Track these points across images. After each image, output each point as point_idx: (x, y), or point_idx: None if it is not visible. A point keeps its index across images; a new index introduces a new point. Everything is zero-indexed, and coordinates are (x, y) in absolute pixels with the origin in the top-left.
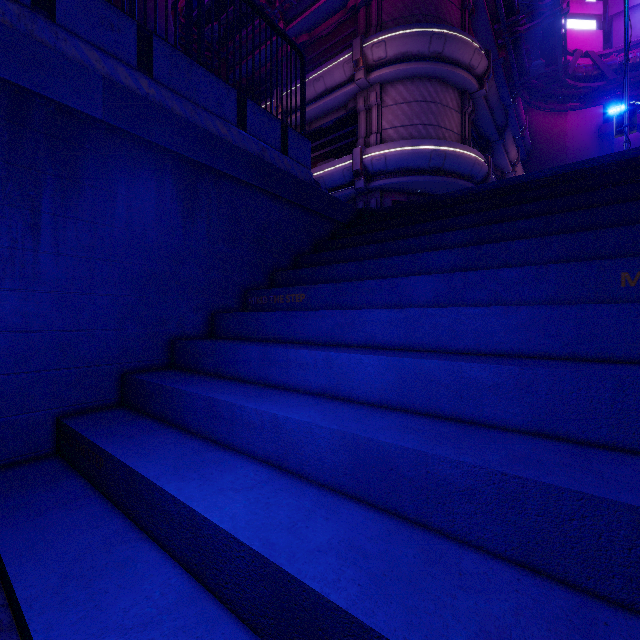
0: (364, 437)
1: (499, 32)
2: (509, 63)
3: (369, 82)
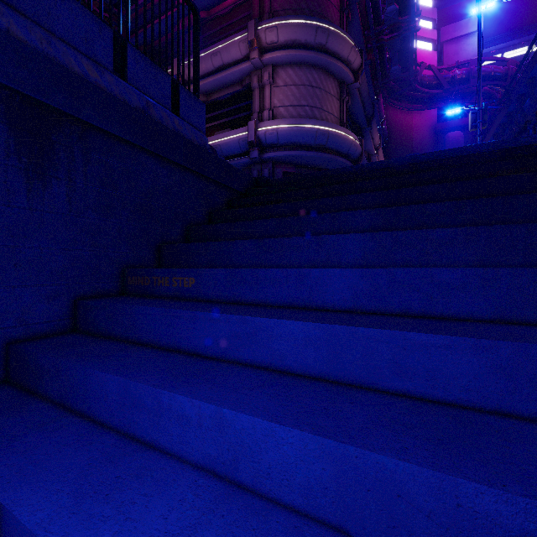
0: None
1: (368, 38)
2: (374, 65)
3: (262, 62)
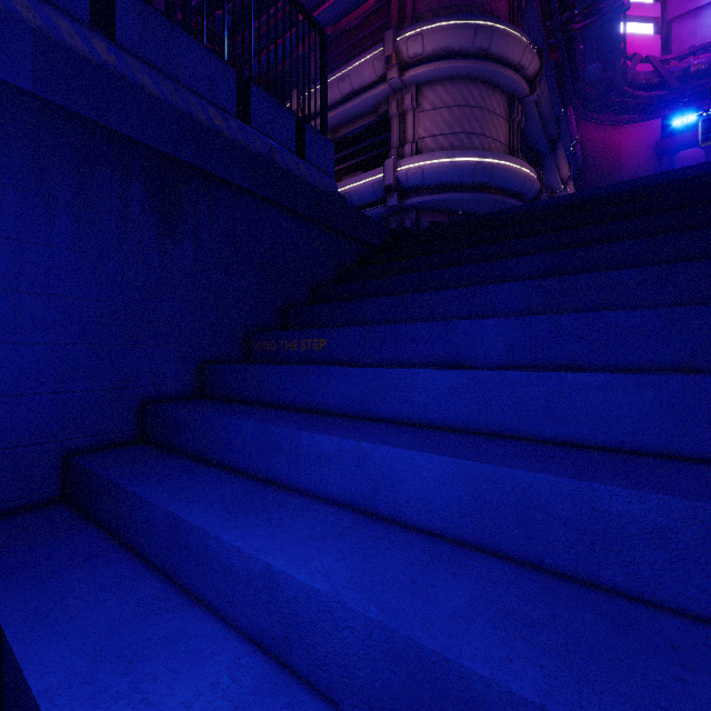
0: (432, 651)
1: (551, 30)
2: (561, 67)
3: (403, 82)
